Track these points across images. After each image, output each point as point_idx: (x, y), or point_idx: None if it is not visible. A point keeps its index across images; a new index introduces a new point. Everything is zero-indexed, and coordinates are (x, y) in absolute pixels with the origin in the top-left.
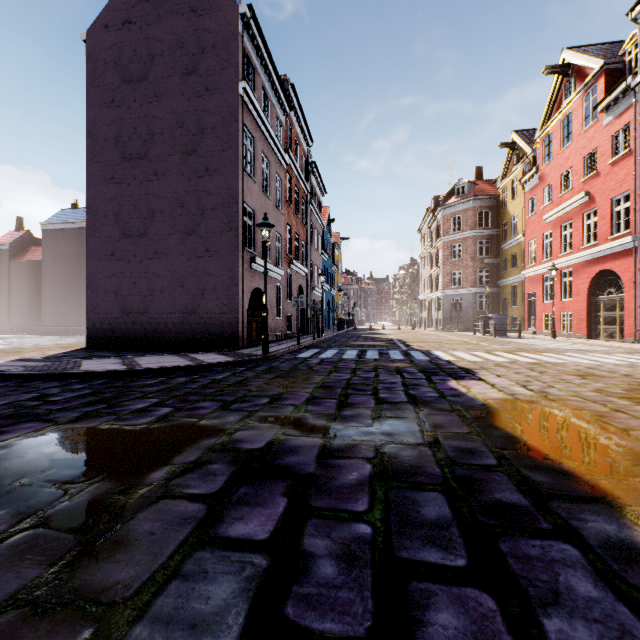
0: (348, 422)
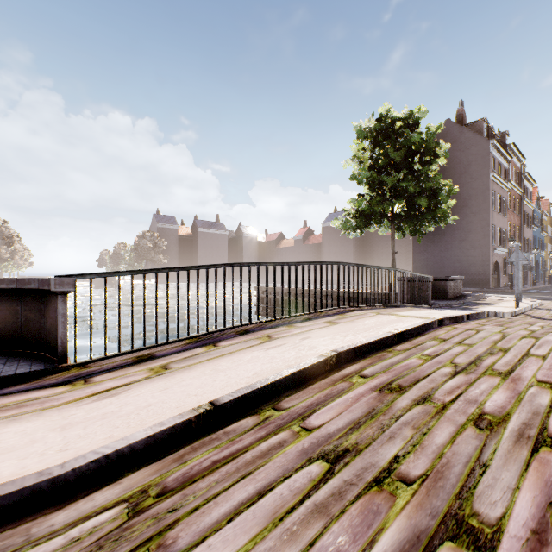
0: None
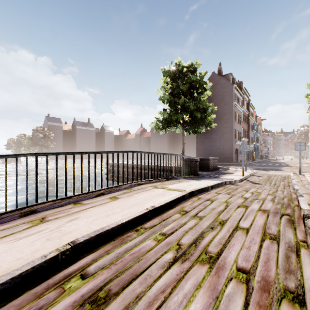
0: (262, 167)
